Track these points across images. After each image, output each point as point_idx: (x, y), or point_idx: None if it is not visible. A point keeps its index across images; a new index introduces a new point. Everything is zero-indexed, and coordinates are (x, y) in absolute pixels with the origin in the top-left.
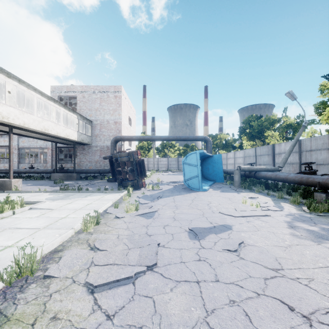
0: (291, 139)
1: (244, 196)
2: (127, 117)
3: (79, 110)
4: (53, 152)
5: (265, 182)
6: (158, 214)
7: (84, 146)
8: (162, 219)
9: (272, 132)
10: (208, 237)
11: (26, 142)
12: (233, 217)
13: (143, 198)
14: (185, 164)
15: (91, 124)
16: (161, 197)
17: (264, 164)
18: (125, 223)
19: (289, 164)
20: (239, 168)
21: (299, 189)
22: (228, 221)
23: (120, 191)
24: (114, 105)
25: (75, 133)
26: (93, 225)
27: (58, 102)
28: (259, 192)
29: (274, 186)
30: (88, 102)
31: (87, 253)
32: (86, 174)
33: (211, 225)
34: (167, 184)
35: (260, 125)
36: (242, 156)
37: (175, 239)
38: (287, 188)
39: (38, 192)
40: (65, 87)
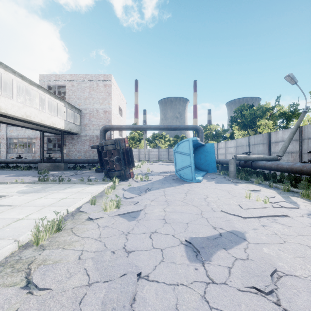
0: (285, 128)
1: (244, 188)
2: (117, 107)
3: (68, 99)
4: (41, 142)
5: (262, 172)
6: (144, 213)
7: (73, 136)
8: (148, 222)
9: (265, 121)
10: (217, 257)
11: (15, 131)
12: (241, 218)
13: (129, 190)
14: (176, 152)
15: (80, 113)
16: (150, 189)
17: (259, 153)
18: (98, 228)
19: (287, 153)
20: (234, 158)
21: (301, 180)
22: (237, 225)
23: (104, 182)
24: (103, 94)
25: (62, 121)
26: (52, 233)
27: (43, 88)
28: (258, 183)
29: (272, 176)
30: (77, 90)
31: (11, 298)
32: (75, 164)
33: (215, 232)
34: (157, 174)
35: (253, 114)
36: (234, 145)
37: (165, 261)
38: (288, 179)
39: (14, 183)
40: (53, 75)
